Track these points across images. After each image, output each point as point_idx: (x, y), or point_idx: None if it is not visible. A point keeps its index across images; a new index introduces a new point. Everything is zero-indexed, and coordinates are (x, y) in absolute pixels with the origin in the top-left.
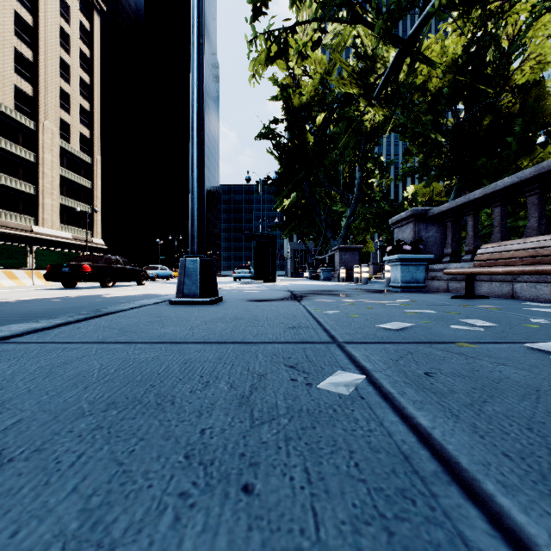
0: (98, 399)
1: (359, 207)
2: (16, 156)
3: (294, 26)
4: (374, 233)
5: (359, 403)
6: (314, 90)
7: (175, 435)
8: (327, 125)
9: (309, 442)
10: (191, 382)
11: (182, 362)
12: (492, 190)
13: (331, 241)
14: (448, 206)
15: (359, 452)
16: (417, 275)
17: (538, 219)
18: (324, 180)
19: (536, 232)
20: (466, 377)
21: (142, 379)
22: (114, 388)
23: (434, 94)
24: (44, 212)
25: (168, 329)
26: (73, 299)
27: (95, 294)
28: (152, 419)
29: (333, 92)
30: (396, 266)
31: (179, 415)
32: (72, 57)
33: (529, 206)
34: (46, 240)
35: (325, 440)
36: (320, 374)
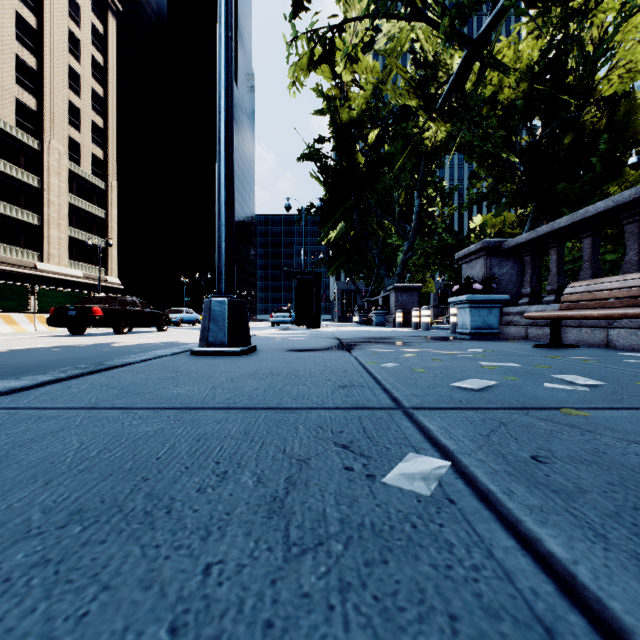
0: (59, 504)
1: (418, 239)
2: (17, 180)
3: (342, 24)
4: (435, 271)
5: (448, 511)
6: (366, 103)
7: (161, 577)
8: (381, 144)
9: (380, 595)
10: (201, 473)
11: (194, 438)
12: (582, 217)
13: (385, 280)
14: (526, 237)
15: (466, 618)
16: (489, 320)
17: (639, 252)
18: (376, 208)
19: (636, 268)
20: (592, 464)
21: (132, 467)
22: (89, 484)
23: (506, 107)
24: (50, 246)
25: (183, 388)
26: (78, 348)
27: (106, 343)
28: (132, 544)
29: (388, 105)
30: (464, 309)
31: (175, 535)
32: (83, 65)
33: (627, 236)
34: (53, 279)
35: (406, 589)
36: (385, 459)
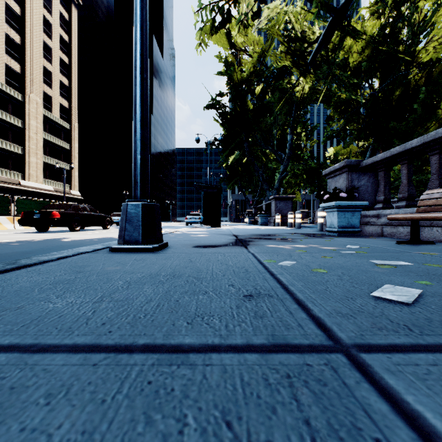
0: None
1: (290, 164)
2: (6, 122)
3: None
4: (303, 186)
5: None
6: (253, 65)
7: None
8: (264, 95)
9: None
10: None
11: None
12: (432, 138)
13: (266, 192)
14: (381, 156)
15: None
16: (352, 221)
17: None
18: (261, 141)
19: None
20: None
21: None
22: None
23: (354, 68)
24: (30, 168)
25: (64, 300)
26: (32, 243)
27: (58, 238)
28: None
29: (269, 68)
30: (332, 212)
31: None
32: (54, 41)
33: None
34: (32, 192)
35: None
36: None
